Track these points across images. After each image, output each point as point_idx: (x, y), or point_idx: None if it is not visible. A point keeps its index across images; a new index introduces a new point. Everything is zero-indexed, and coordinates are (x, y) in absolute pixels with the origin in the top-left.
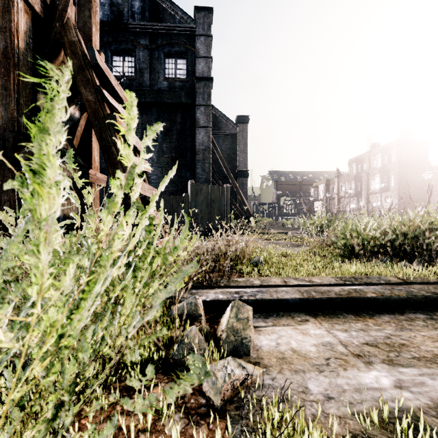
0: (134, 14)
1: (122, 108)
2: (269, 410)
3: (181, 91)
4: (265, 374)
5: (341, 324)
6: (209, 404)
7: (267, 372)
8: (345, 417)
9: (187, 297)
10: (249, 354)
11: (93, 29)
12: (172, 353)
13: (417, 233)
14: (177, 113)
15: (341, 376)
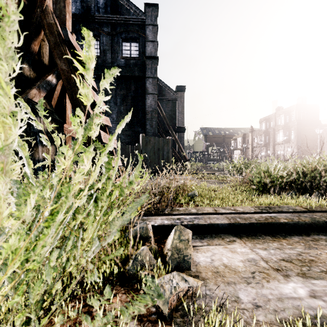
0: (99, 8)
1: None
2: (210, 319)
3: (134, 67)
4: (203, 286)
5: (261, 244)
6: (158, 312)
7: (205, 284)
8: (272, 323)
9: (140, 222)
10: (190, 269)
11: (67, 16)
12: (128, 268)
13: (315, 173)
14: (131, 84)
15: (265, 287)
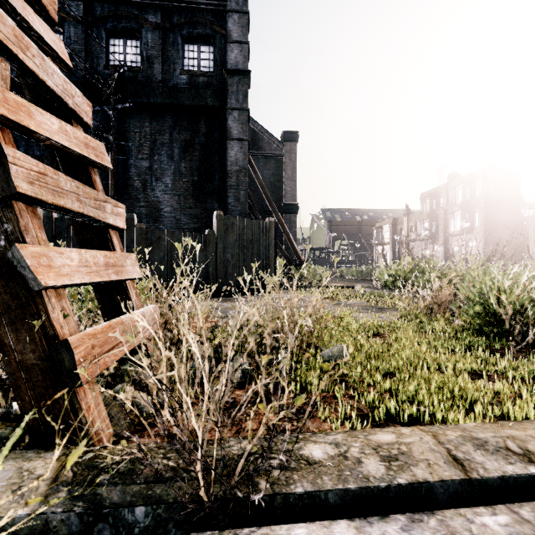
0: None
1: (32, 10)
2: None
3: (205, 89)
4: None
5: None
6: None
7: None
8: None
9: None
10: None
11: None
12: None
13: None
14: (201, 121)
15: None
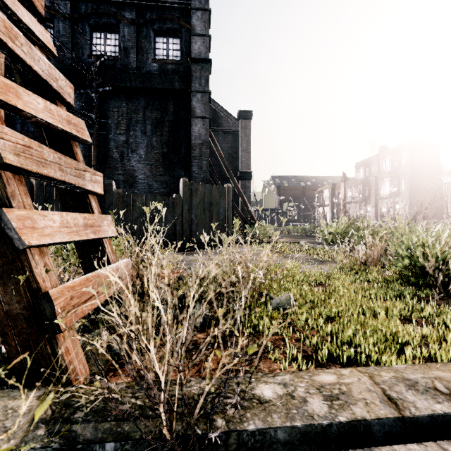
0: None
1: (21, 5)
2: None
3: (173, 75)
4: None
5: None
6: None
7: None
8: None
9: None
10: None
11: None
12: None
13: None
14: (169, 102)
15: None
